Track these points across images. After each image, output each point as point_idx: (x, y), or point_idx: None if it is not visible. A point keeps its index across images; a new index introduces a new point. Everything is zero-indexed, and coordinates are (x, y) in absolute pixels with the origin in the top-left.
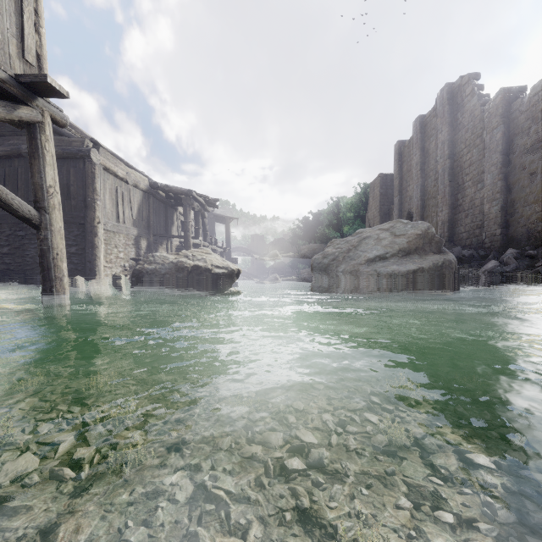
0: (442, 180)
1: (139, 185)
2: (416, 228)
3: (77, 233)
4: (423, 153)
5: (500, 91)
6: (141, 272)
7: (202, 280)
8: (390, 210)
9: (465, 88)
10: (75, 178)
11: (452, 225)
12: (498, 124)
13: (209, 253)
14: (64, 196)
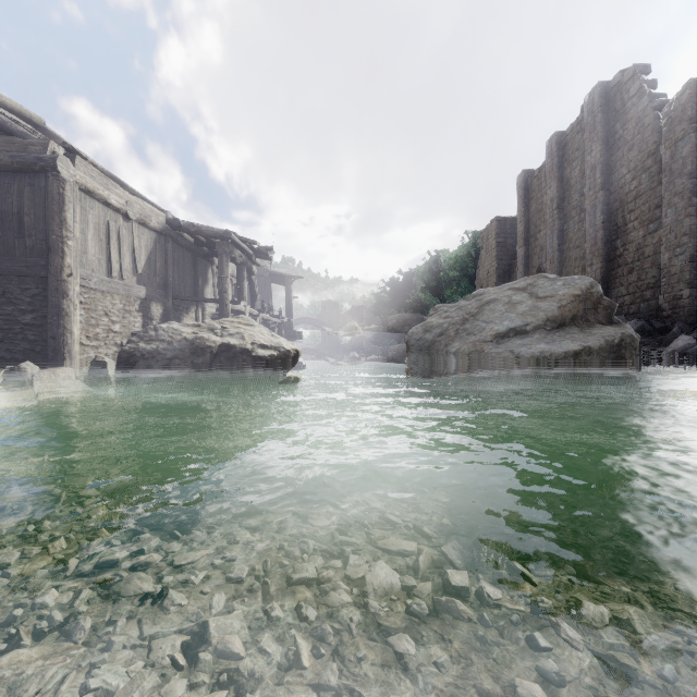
0: (592, 221)
1: (148, 222)
2: (571, 285)
3: (35, 291)
4: (562, 185)
5: (689, 84)
6: (133, 355)
7: (237, 368)
8: (511, 266)
9: (628, 87)
10: (32, 203)
11: (607, 285)
12: (685, 132)
13: (251, 324)
14: (14, 233)
